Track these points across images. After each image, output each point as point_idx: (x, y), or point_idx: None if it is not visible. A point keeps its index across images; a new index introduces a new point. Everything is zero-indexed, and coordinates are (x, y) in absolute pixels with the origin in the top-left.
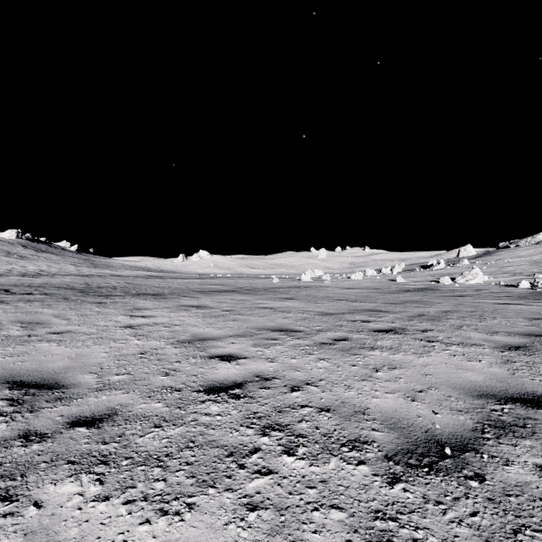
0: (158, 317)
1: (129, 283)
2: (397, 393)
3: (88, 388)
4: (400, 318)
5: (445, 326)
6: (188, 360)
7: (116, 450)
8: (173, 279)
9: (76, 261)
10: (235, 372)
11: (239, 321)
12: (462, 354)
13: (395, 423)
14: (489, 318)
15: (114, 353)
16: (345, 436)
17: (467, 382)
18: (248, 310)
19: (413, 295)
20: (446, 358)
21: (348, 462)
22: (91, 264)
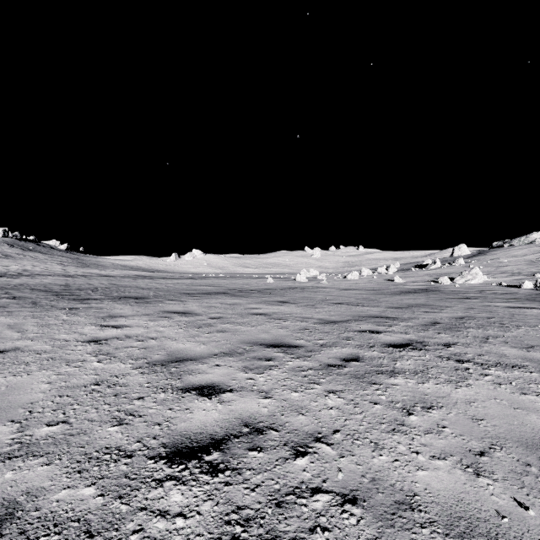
0: (133, 327)
1: (113, 284)
2: (449, 458)
3: None
4: (413, 328)
5: (468, 338)
6: (155, 395)
7: None
8: (162, 280)
9: (64, 260)
10: (216, 416)
11: (227, 332)
12: (509, 382)
13: (468, 531)
14: (511, 326)
15: (60, 384)
16: None
17: (539, 433)
18: (239, 317)
19: (416, 298)
20: (492, 389)
21: None
22: (79, 263)
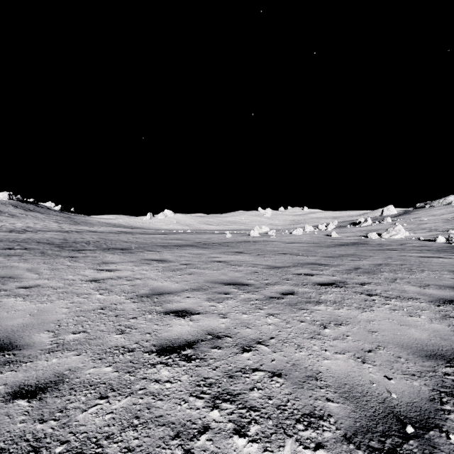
0: (122, 270)
1: (102, 238)
2: (347, 353)
3: (41, 349)
4: (340, 271)
5: (381, 279)
6: (144, 316)
7: (53, 430)
8: (140, 235)
9: (59, 219)
10: (188, 329)
11: (195, 274)
12: (402, 308)
13: (349, 390)
14: (417, 270)
15: (75, 308)
16: (299, 409)
17: (413, 340)
18: (204, 263)
19: (347, 249)
20: (388, 313)
21: (305, 446)
22: (71, 221)
